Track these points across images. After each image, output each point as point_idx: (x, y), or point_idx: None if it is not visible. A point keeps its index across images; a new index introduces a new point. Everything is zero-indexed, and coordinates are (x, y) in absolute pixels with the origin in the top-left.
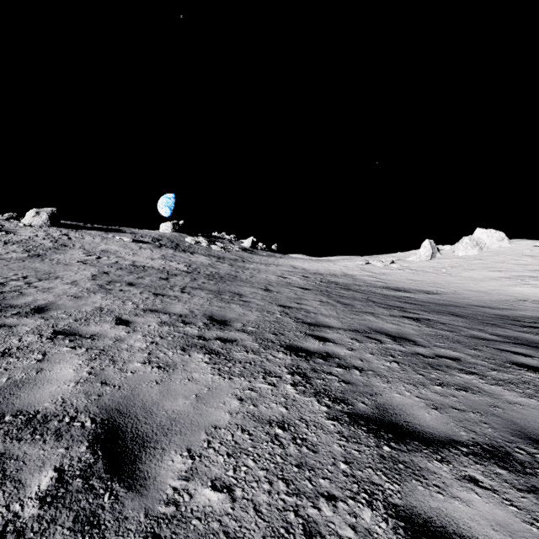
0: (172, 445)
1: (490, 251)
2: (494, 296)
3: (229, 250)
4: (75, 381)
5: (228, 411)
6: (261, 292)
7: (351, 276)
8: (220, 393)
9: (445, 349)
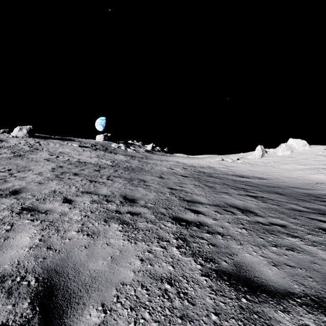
0: (91, 300)
1: (298, 152)
2: (301, 181)
3: (138, 151)
4: (29, 247)
5: (133, 270)
6: (157, 179)
7: (213, 168)
8: (127, 255)
9: (276, 219)
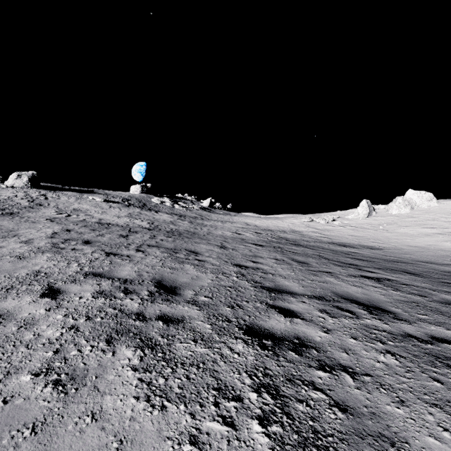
0: None
1: (420, 210)
2: (434, 252)
3: (190, 209)
4: None
5: None
6: (217, 250)
7: (298, 232)
8: None
9: (436, 326)
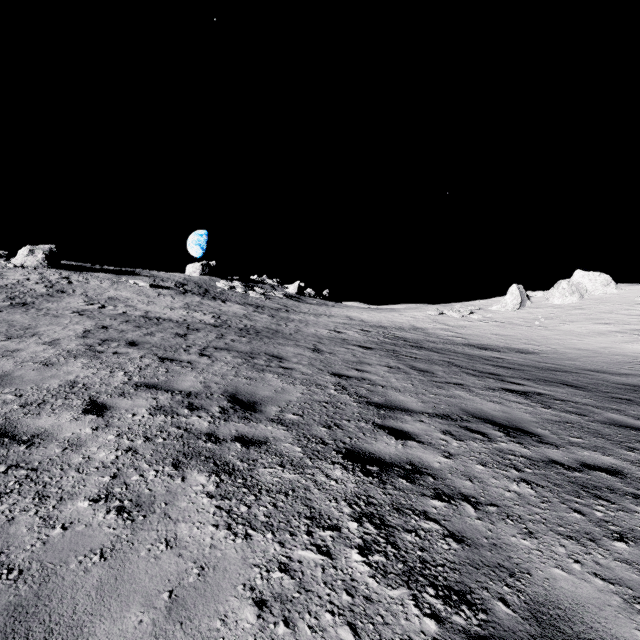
0: None
1: (593, 298)
2: (608, 357)
3: (270, 297)
4: None
5: None
6: (308, 354)
7: (422, 330)
8: (220, 584)
9: (590, 451)
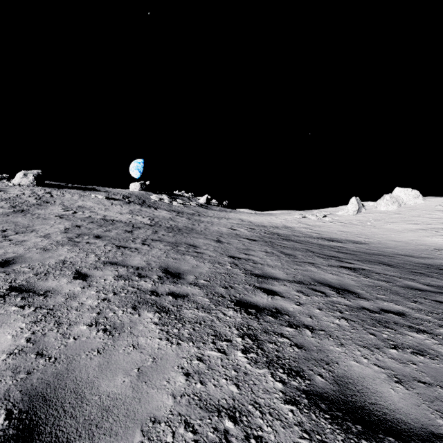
0: None
1: (407, 206)
2: (414, 246)
3: (187, 206)
4: (8, 352)
5: (172, 393)
6: (213, 243)
7: (290, 228)
8: (165, 366)
9: (388, 302)
